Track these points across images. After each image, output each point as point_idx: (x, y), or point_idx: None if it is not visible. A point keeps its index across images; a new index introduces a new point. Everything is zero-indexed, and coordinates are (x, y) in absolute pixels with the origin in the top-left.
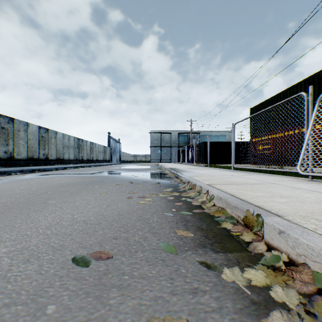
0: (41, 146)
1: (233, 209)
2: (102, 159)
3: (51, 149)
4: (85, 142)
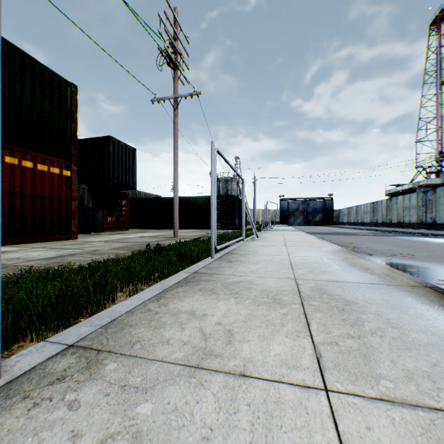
0: None
1: None
2: None
3: None
4: None
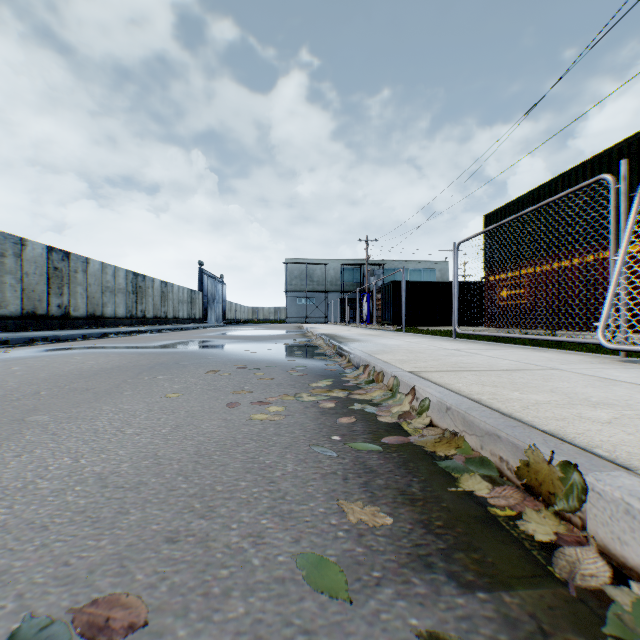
0: (52, 289)
1: (484, 438)
2: (186, 316)
3: (76, 296)
4: (151, 281)
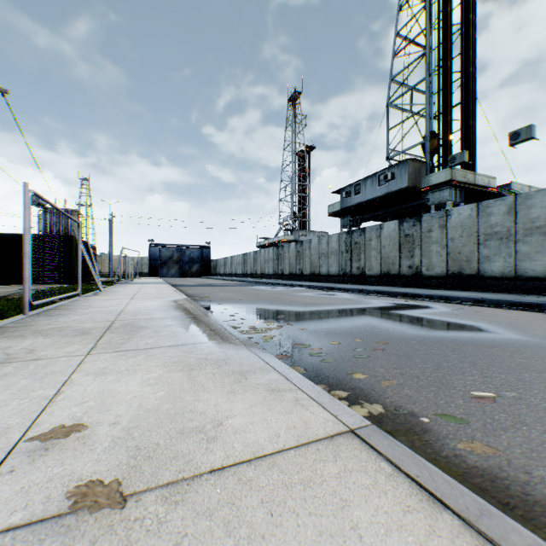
0: None
1: None
2: None
3: None
4: None
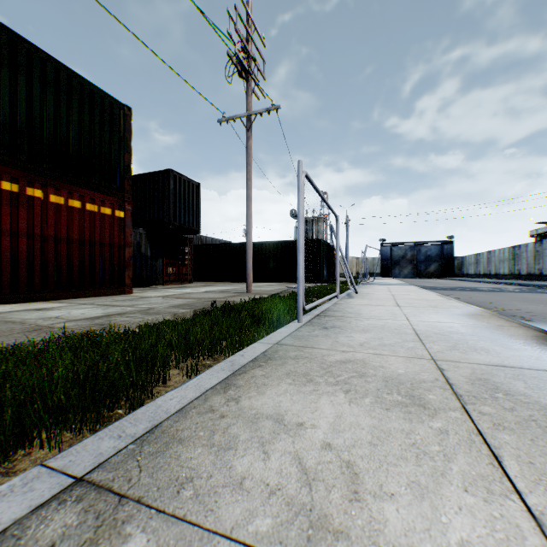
0: None
1: None
2: None
3: None
4: None
